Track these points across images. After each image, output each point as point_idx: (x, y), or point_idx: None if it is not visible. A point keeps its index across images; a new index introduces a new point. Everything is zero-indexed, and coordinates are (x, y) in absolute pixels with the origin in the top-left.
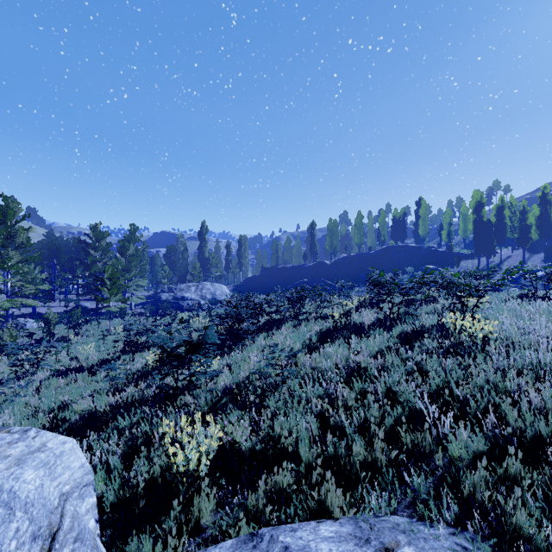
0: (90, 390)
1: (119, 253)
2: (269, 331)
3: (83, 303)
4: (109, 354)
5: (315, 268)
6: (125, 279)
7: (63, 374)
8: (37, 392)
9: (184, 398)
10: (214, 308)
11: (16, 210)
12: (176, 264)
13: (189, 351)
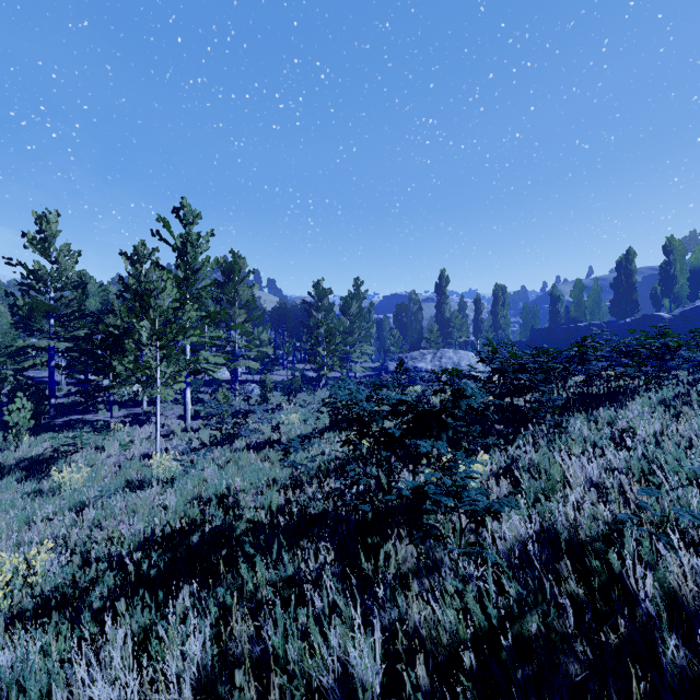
0: (264, 477)
1: (341, 312)
2: (589, 415)
3: (307, 372)
4: (315, 429)
5: (636, 327)
6: (347, 343)
7: (257, 448)
8: (226, 465)
9: (398, 546)
10: (458, 384)
11: (242, 265)
12: (407, 327)
13: (411, 428)
